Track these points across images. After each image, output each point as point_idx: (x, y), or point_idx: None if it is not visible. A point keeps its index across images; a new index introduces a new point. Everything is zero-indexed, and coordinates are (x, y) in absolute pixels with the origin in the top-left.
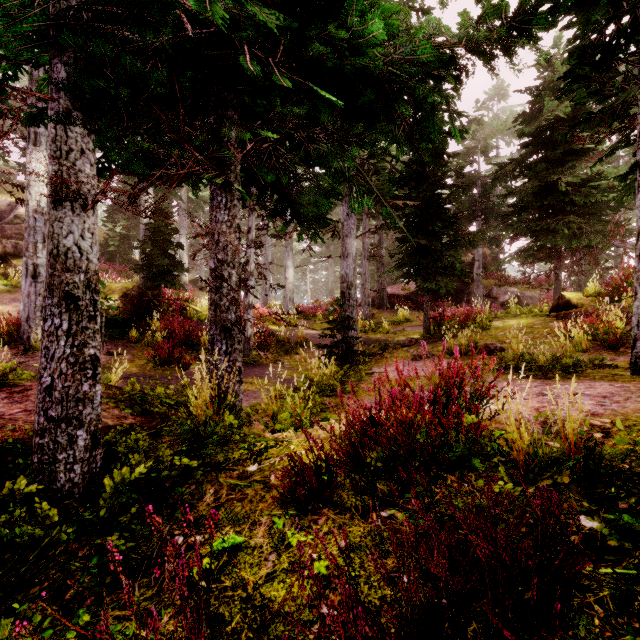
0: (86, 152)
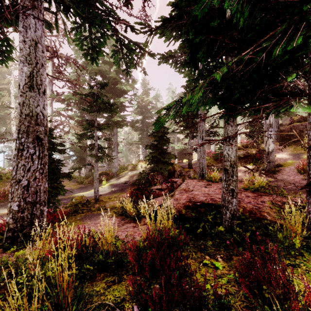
0: (229, 123)
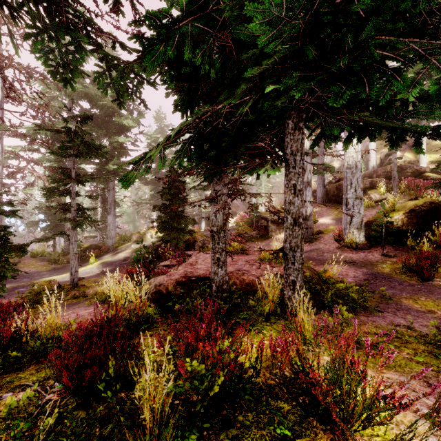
0: (216, 182)
